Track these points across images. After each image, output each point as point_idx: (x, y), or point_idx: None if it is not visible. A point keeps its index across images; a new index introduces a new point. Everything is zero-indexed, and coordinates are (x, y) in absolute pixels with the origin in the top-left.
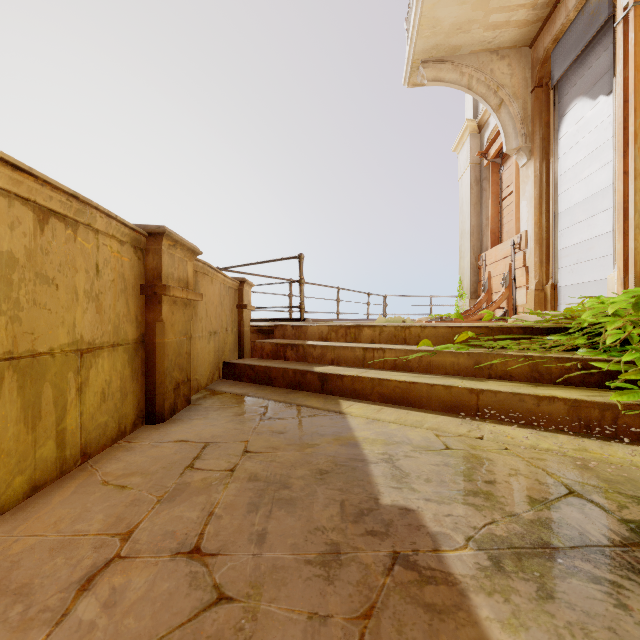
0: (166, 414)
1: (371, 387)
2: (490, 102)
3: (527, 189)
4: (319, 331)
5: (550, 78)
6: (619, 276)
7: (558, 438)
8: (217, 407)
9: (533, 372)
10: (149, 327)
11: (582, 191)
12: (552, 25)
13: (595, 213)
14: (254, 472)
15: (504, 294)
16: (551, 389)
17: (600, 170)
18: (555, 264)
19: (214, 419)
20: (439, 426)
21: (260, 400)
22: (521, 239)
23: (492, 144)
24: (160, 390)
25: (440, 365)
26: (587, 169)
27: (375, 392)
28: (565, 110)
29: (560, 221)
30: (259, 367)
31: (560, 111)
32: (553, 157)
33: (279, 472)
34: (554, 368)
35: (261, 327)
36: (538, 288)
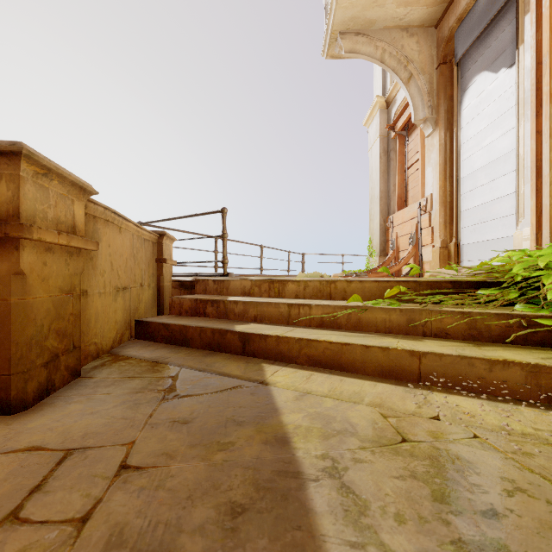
0: (30, 398)
1: (298, 349)
2: (401, 75)
3: (432, 157)
4: (242, 286)
5: (453, 56)
6: (532, 232)
7: (523, 413)
8: (112, 380)
9: (471, 329)
10: (1, 282)
11: (484, 157)
12: (457, 5)
13: (497, 177)
14: (121, 521)
15: (411, 252)
16: (497, 349)
17: (502, 137)
18: (458, 224)
19: (100, 401)
20: (382, 400)
21: (170, 367)
22: (427, 202)
23: (399, 118)
24: (19, 367)
25: (370, 322)
26: (489, 137)
27: (302, 354)
28: (468, 84)
29: (463, 185)
30: (174, 326)
31: (463, 85)
32: (456, 127)
33: (164, 517)
34: (494, 325)
35: (183, 282)
36: (443, 246)
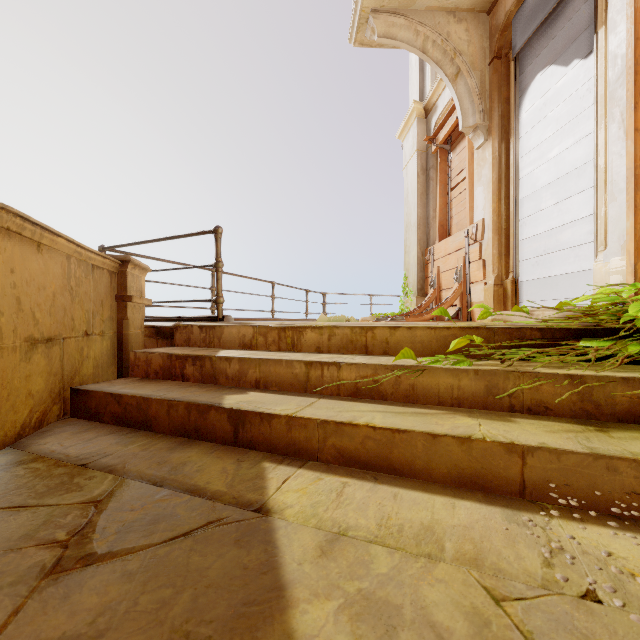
0: None
1: (322, 437)
2: (446, 71)
3: (484, 173)
4: (240, 334)
5: (510, 49)
6: (629, 262)
7: None
8: None
9: (584, 402)
10: None
11: (551, 172)
12: None
13: (568, 196)
14: None
15: (458, 290)
16: (638, 438)
17: (575, 146)
18: (516, 256)
19: None
20: (476, 546)
21: (102, 478)
22: (477, 229)
23: (441, 128)
24: None
25: (430, 390)
26: (557, 146)
27: (329, 446)
28: (528, 82)
29: (522, 208)
30: (129, 398)
31: (522, 84)
32: (514, 136)
33: None
34: (620, 396)
35: (161, 329)
36: (497, 283)
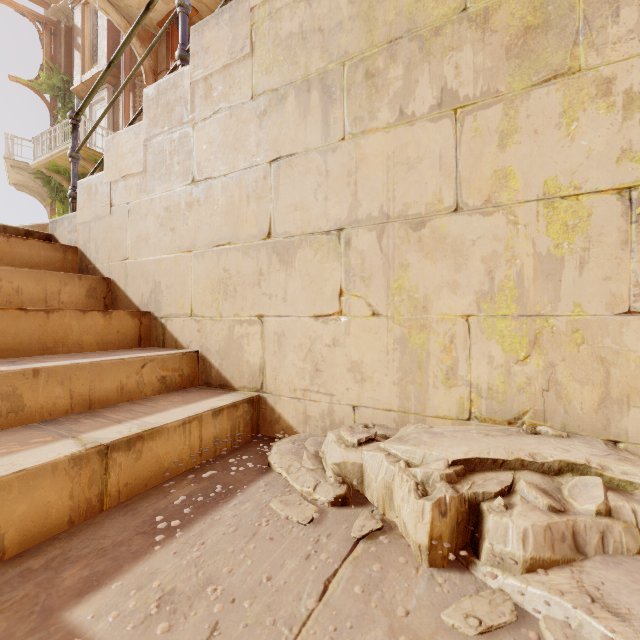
0: None
1: None
2: (43, 204)
3: None
4: None
5: None
6: None
7: None
8: None
9: None
10: None
11: None
12: None
13: None
14: None
15: None
16: None
17: None
18: None
19: None
20: None
21: None
22: None
23: None
24: None
25: None
26: None
27: None
28: None
29: None
30: None
31: None
32: None
33: None
34: None
35: None
36: None
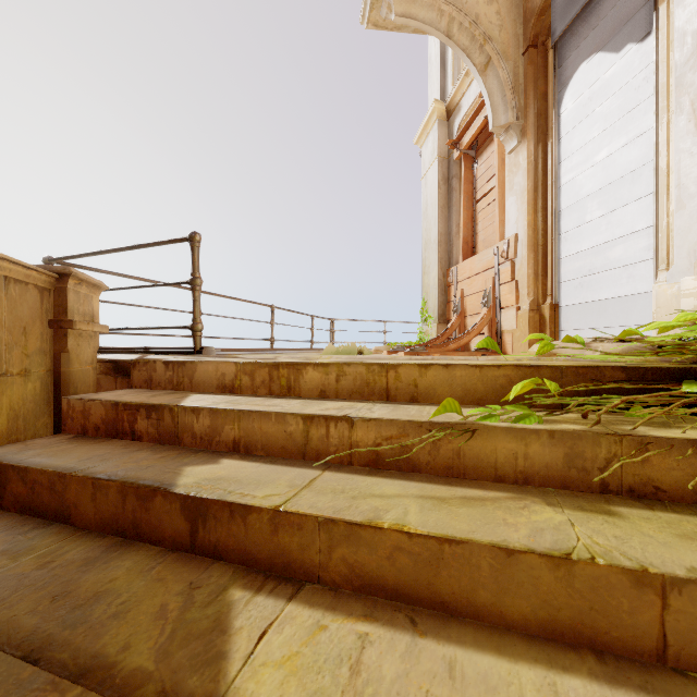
0: None
1: (325, 545)
2: (474, 59)
3: (517, 181)
4: (218, 373)
5: (548, 36)
6: None
7: None
8: None
9: None
10: None
11: (598, 178)
12: None
13: (619, 205)
14: None
15: (486, 316)
16: None
17: (628, 146)
18: (555, 277)
19: None
20: None
21: None
22: (509, 245)
23: (466, 130)
24: None
25: (483, 459)
26: (606, 147)
27: (337, 560)
28: (570, 74)
29: (562, 221)
30: (38, 473)
31: (562, 77)
32: (553, 137)
33: None
34: None
35: (120, 363)
36: (533, 308)
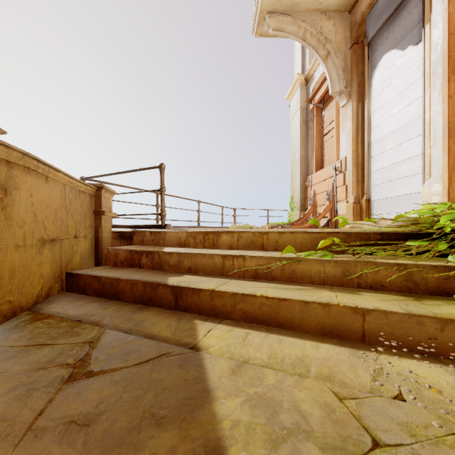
0: None
1: (233, 304)
2: (320, 53)
3: (346, 124)
4: (177, 237)
5: (365, 37)
6: (444, 187)
7: None
8: (15, 350)
9: (407, 281)
10: None
11: (393, 124)
12: None
13: (404, 141)
14: None
15: (328, 206)
16: (440, 304)
17: (409, 106)
18: (369, 183)
19: None
20: (330, 369)
21: (92, 328)
22: (342, 163)
23: (317, 92)
24: None
25: (305, 274)
26: (397, 106)
27: (237, 310)
28: (377, 61)
29: (373, 149)
30: (105, 279)
31: (373, 62)
32: (367, 99)
33: None
34: (431, 277)
35: (123, 233)
36: (355, 201)
